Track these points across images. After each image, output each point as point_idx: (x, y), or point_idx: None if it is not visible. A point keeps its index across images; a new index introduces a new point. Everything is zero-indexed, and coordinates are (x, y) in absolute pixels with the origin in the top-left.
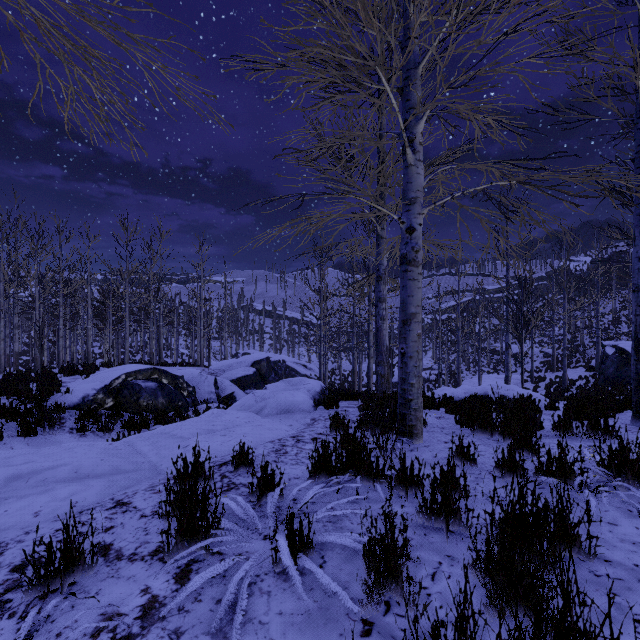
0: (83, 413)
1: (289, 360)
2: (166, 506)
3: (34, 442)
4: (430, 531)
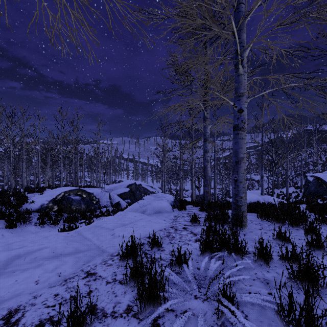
0: (42, 214)
1: (143, 184)
2: (125, 277)
3: (15, 231)
4: (299, 290)
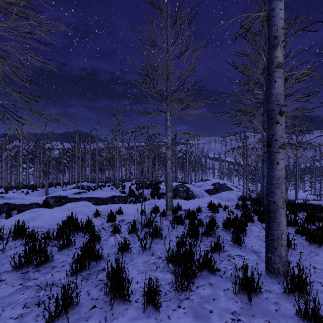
0: None
1: (228, 183)
2: (208, 208)
3: None
4: (256, 216)
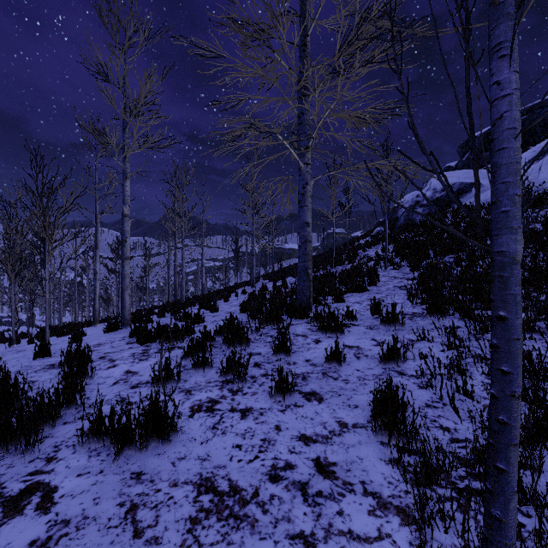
0: None
1: None
2: None
3: None
4: None
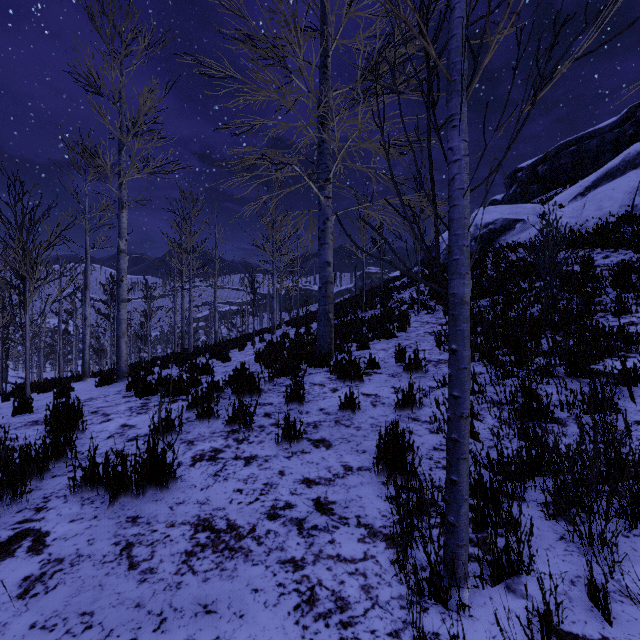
0: None
1: None
2: None
3: None
4: None
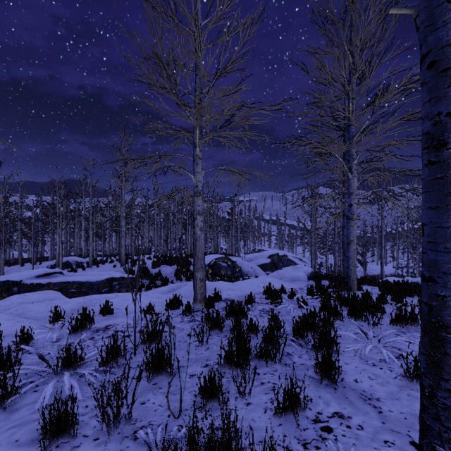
0: None
1: (289, 255)
2: (266, 295)
3: None
4: (342, 307)
